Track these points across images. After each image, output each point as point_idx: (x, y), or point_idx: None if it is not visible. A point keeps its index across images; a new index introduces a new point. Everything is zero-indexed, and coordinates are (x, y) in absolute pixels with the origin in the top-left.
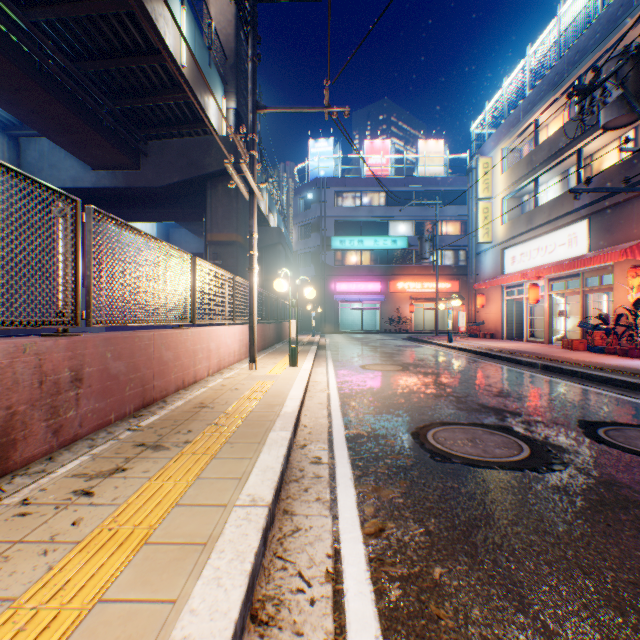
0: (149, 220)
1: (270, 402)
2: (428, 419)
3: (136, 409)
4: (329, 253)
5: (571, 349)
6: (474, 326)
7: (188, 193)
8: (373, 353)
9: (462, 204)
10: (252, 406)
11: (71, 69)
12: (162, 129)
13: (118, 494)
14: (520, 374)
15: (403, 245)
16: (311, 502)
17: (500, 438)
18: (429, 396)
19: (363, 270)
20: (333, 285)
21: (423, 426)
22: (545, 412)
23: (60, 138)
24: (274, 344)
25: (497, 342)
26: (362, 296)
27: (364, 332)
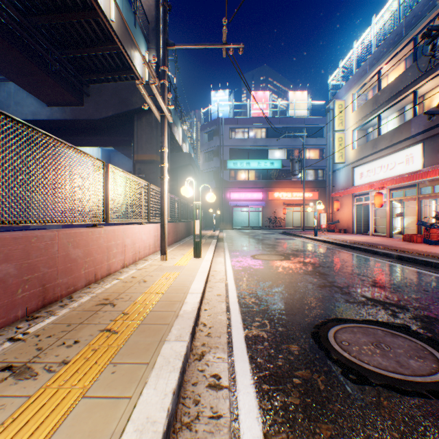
0: (92, 145)
1: (171, 298)
2: (322, 315)
3: (32, 310)
4: (225, 172)
5: (411, 242)
6: (331, 224)
7: (120, 124)
8: (259, 244)
9: (320, 137)
10: (153, 303)
11: (23, 22)
12: (99, 75)
13: None
14: (381, 263)
15: (278, 166)
16: None
17: (405, 342)
18: (315, 286)
19: (250, 184)
20: (228, 194)
21: (320, 324)
22: (428, 305)
23: (19, 79)
24: (184, 237)
25: (350, 236)
26: (249, 202)
27: (250, 228)
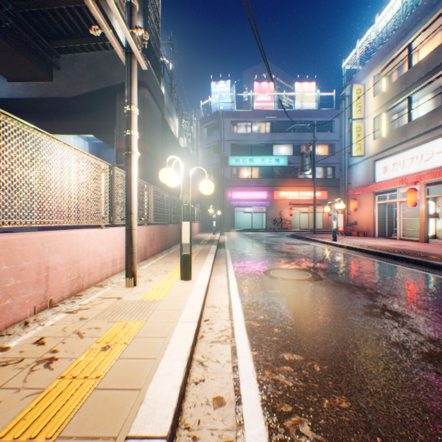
0: (69, 133)
1: None
2: None
3: None
4: (227, 169)
5: None
6: (348, 226)
7: (100, 106)
8: (270, 252)
9: (329, 131)
10: None
11: None
12: (70, 41)
13: None
14: None
15: (284, 163)
16: None
17: None
18: (416, 358)
19: (253, 182)
20: (230, 194)
21: None
22: None
23: None
24: (177, 243)
25: (375, 240)
26: (252, 202)
27: (254, 230)
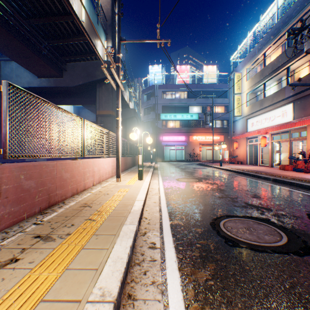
0: (68, 104)
1: (125, 203)
2: (218, 213)
3: (43, 209)
4: (159, 121)
5: (284, 170)
6: (232, 158)
7: (87, 90)
8: (182, 172)
9: (225, 97)
10: (114, 206)
11: (23, 23)
12: (73, 56)
13: (0, 288)
14: (262, 184)
15: (196, 118)
16: (148, 286)
17: (265, 227)
18: (216, 197)
19: (176, 130)
20: (161, 137)
21: (216, 218)
22: (285, 208)
23: (20, 60)
24: (131, 167)
25: (245, 166)
26: (175, 143)
27: (176, 161)
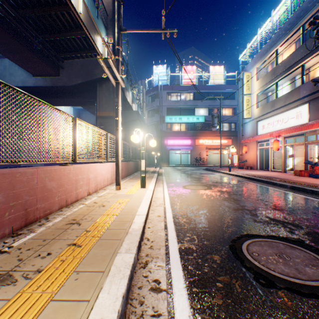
0: (66, 105)
1: (123, 218)
2: (237, 231)
3: (17, 228)
4: (164, 124)
5: (300, 176)
6: (241, 163)
7: (87, 90)
8: (188, 178)
9: (233, 99)
10: (109, 223)
11: (14, 14)
12: (71, 53)
13: None
14: (279, 192)
15: (202, 120)
16: None
17: (301, 253)
18: (230, 209)
19: (181, 133)
20: (166, 141)
21: (236, 239)
22: (317, 224)
23: (12, 56)
24: (134, 173)
25: (255, 171)
26: (181, 147)
27: (182, 166)
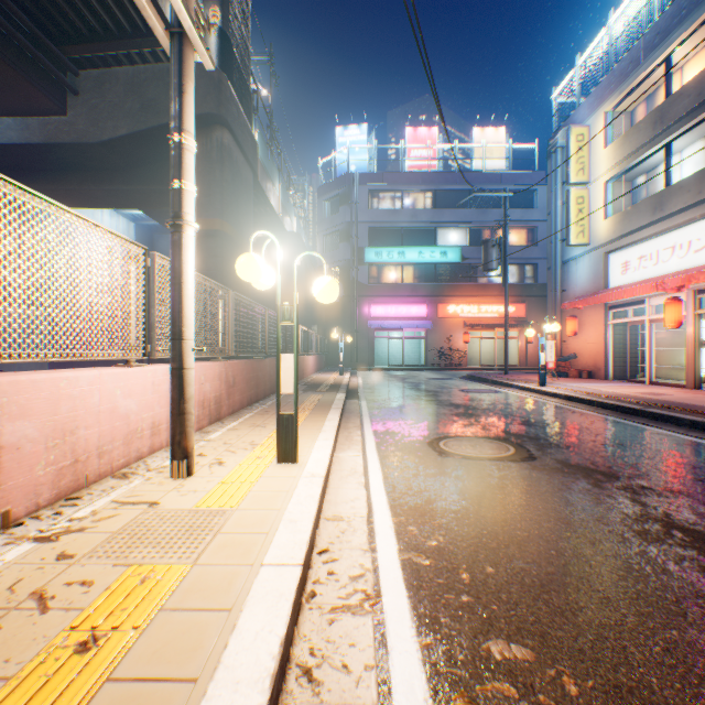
0: (97, 205)
1: None
2: None
3: None
4: (362, 268)
5: None
6: (562, 361)
7: (149, 159)
8: (435, 406)
9: (529, 207)
10: None
11: None
12: (96, 45)
13: None
14: None
15: (455, 258)
16: None
17: None
18: None
19: (405, 289)
20: (367, 308)
21: None
22: None
23: None
24: None
25: (610, 385)
26: (403, 322)
27: (406, 368)
